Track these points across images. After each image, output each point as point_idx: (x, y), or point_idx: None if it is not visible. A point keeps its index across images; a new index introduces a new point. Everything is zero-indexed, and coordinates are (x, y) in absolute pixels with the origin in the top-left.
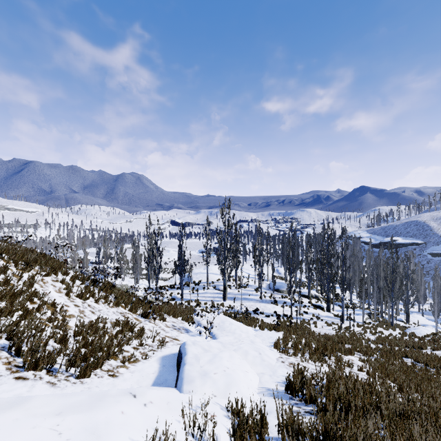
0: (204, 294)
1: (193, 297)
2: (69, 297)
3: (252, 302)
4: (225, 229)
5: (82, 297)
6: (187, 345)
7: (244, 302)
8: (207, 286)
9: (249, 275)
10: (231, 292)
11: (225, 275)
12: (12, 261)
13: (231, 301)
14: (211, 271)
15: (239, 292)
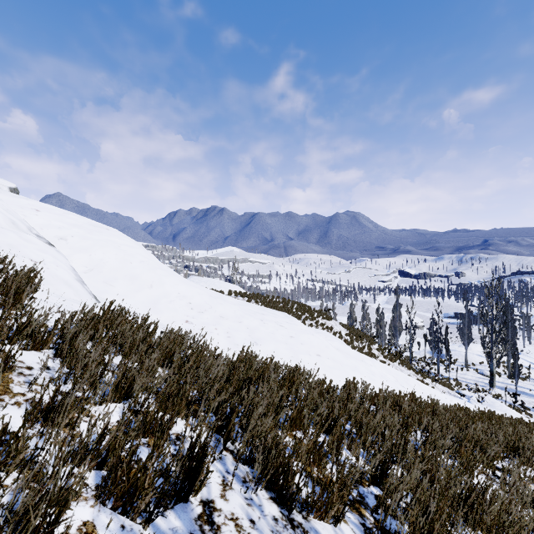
0: (463, 375)
1: (450, 375)
2: (385, 359)
3: (533, 399)
4: (492, 311)
5: (391, 360)
6: (470, 401)
7: (521, 396)
8: (466, 367)
9: (529, 365)
10: (500, 380)
11: (492, 361)
12: (352, 334)
13: (500, 390)
14: (470, 351)
15: (513, 383)
